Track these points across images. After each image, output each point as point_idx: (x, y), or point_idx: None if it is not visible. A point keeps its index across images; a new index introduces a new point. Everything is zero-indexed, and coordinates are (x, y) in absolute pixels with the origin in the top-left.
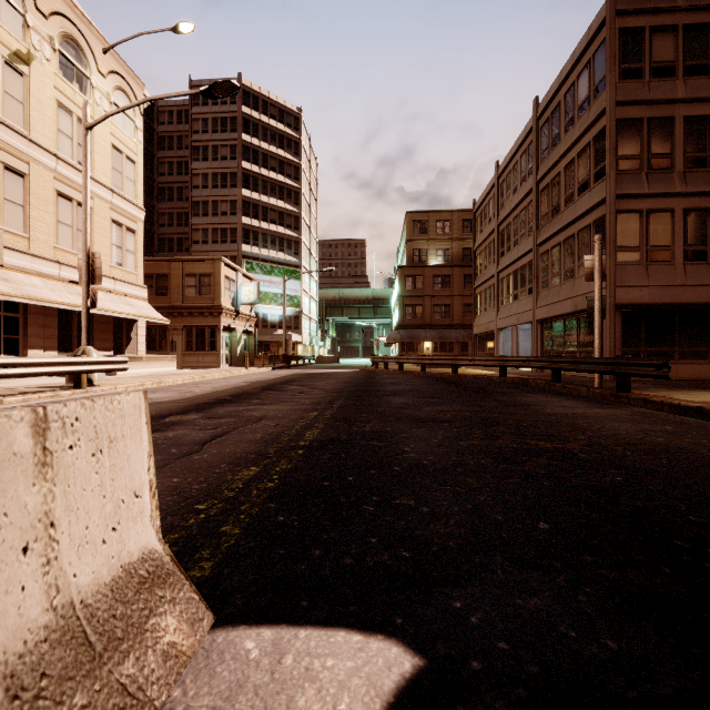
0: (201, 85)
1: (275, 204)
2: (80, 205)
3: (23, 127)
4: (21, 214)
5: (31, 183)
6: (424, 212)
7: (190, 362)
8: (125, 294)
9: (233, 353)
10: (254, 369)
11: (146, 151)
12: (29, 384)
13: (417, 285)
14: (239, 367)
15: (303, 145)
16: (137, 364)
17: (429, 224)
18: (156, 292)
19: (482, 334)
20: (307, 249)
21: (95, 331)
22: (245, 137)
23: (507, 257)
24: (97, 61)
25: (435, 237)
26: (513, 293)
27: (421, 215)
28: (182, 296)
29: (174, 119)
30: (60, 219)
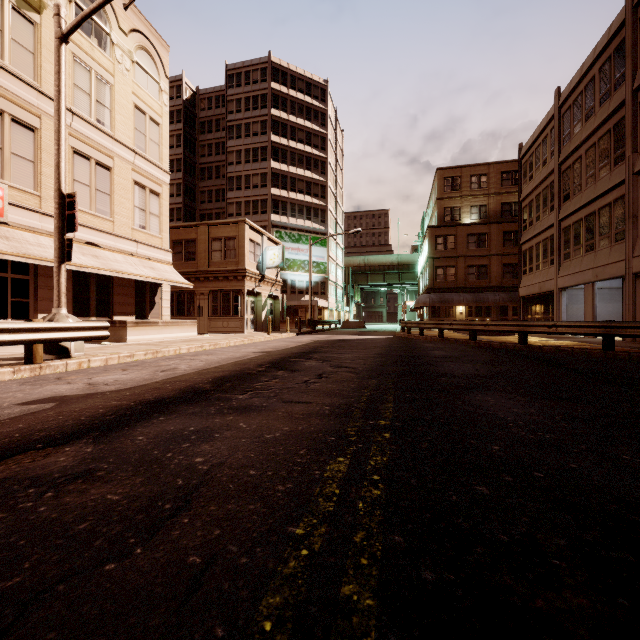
0: (235, 69)
1: (303, 174)
2: (99, 165)
3: (34, 78)
4: (31, 170)
5: (43, 138)
6: (456, 167)
7: (215, 326)
8: (148, 257)
9: (258, 318)
10: (276, 335)
11: (189, 136)
12: (9, 353)
13: (449, 245)
14: (263, 332)
15: (329, 116)
16: (151, 329)
17: (462, 180)
18: (185, 257)
19: (531, 296)
20: (333, 217)
21: (116, 294)
22: (274, 111)
23: (575, 200)
24: (117, 17)
25: (469, 194)
26: (585, 243)
27: (452, 171)
28: (208, 261)
29: (213, 104)
30: (76, 177)
